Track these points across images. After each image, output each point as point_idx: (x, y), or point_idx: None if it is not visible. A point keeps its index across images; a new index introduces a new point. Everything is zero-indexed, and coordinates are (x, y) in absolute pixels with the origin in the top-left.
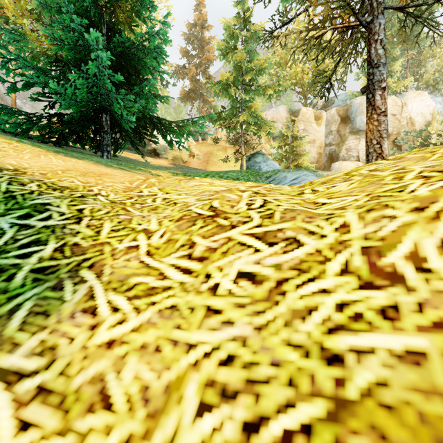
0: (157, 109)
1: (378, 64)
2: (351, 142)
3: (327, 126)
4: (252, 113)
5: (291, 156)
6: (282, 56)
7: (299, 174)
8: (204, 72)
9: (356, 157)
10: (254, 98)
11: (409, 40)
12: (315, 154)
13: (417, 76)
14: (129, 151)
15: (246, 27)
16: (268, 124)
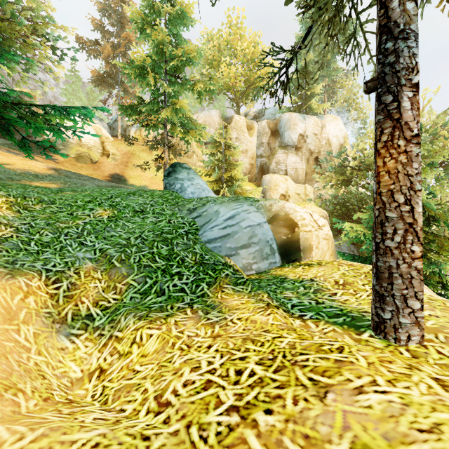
0: (45, 85)
1: (406, 31)
2: (280, 156)
3: (259, 137)
4: (177, 112)
5: (224, 165)
6: (215, 56)
7: (237, 208)
8: (124, 55)
9: (284, 171)
10: (181, 94)
11: (327, 68)
12: (248, 165)
13: (333, 102)
14: (4, 141)
15: (171, 3)
16: (199, 128)
